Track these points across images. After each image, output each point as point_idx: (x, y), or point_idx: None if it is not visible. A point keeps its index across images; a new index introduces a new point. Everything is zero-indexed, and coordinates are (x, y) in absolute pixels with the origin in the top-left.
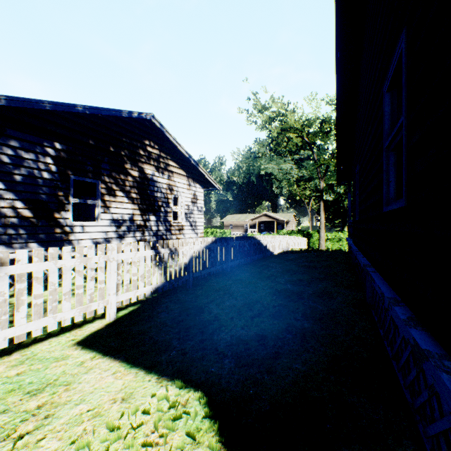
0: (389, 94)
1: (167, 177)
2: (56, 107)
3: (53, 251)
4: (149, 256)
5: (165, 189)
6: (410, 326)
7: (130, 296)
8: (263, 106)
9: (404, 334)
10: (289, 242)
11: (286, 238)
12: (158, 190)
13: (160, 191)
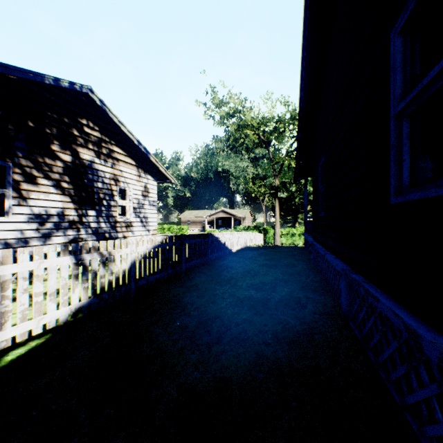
0: (401, 38)
1: (111, 166)
2: None
3: None
4: (65, 266)
5: (109, 179)
6: None
7: (29, 327)
8: (221, 100)
9: None
10: (247, 238)
11: (244, 234)
12: (98, 180)
13: (101, 181)
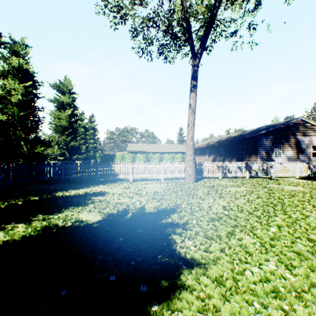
0: None
1: (308, 138)
2: (272, 128)
3: (287, 163)
4: (305, 166)
5: (307, 143)
6: None
7: (301, 174)
8: None
9: None
10: None
11: None
12: (303, 144)
13: (304, 144)
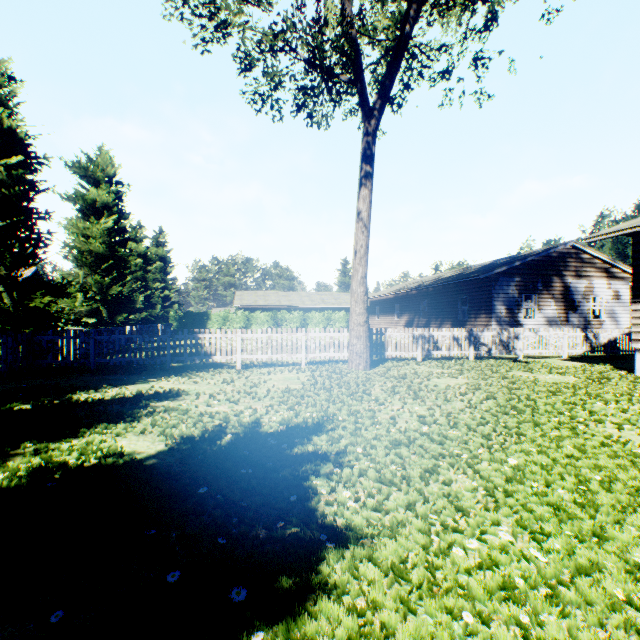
0: None
1: (585, 282)
2: (519, 262)
3: (547, 329)
4: (580, 336)
5: (583, 292)
6: None
7: (572, 351)
8: None
9: None
10: None
11: None
12: (576, 294)
13: (578, 294)
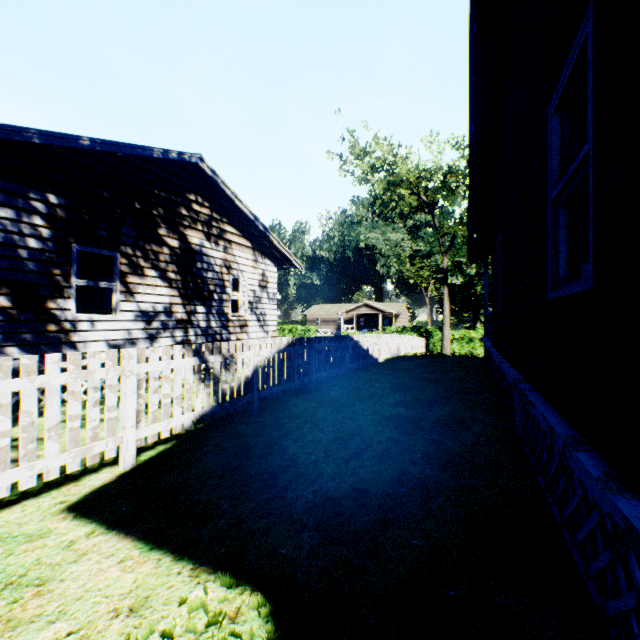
0: (558, 117)
1: (222, 250)
2: (48, 139)
3: (29, 361)
4: (189, 367)
5: (220, 267)
6: (612, 491)
7: (159, 429)
8: (364, 149)
9: (599, 503)
10: (401, 343)
11: (396, 338)
12: (208, 268)
13: (212, 269)
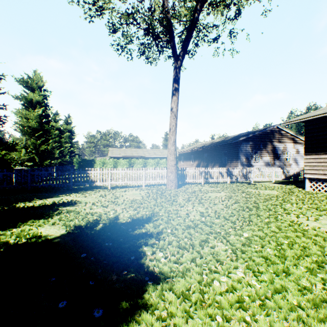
0: None
1: (283, 145)
2: (251, 135)
3: (264, 168)
4: (280, 171)
5: (282, 150)
6: None
7: (276, 179)
8: None
9: None
10: None
11: None
12: (279, 150)
13: (279, 150)
